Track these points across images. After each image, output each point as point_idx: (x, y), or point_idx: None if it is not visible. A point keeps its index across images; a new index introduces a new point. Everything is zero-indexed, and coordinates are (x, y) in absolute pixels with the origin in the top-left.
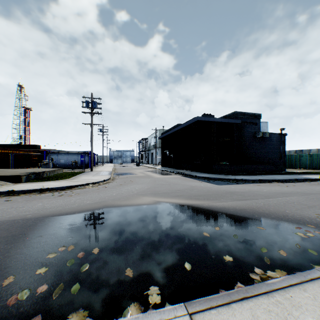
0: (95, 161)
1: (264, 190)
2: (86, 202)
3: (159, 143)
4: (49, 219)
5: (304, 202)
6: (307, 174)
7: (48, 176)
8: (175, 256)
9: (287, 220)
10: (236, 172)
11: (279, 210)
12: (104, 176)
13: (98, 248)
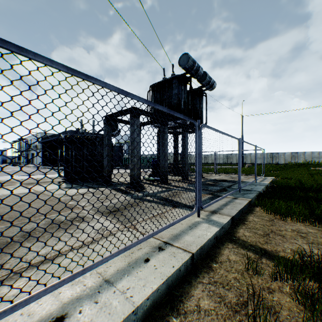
0: None
1: None
2: None
3: (41, 145)
4: None
5: None
6: None
7: None
8: None
9: None
10: None
11: None
12: None
13: None
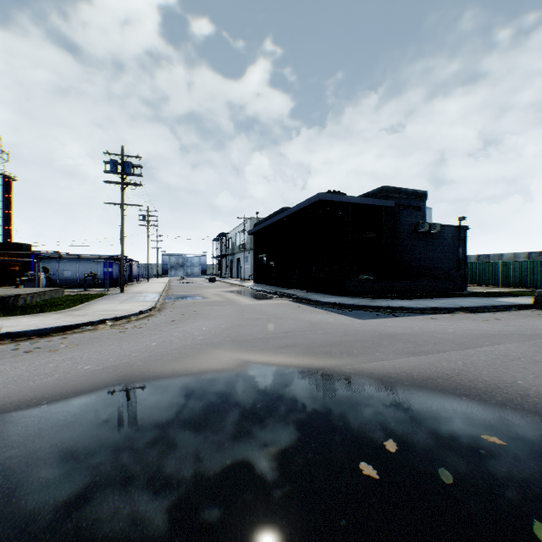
0: (132, 274)
1: (448, 329)
2: (83, 368)
3: (251, 242)
4: None
5: (539, 357)
6: (506, 297)
7: (28, 303)
8: None
9: (537, 410)
10: (386, 293)
11: (502, 379)
12: (144, 302)
13: None
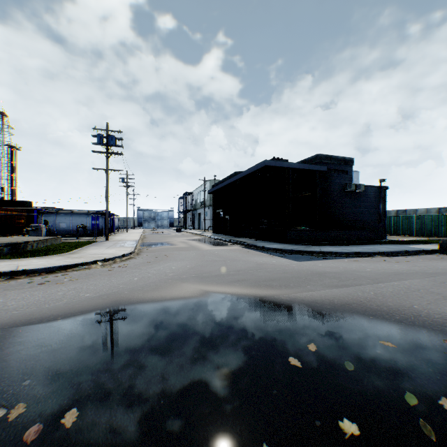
0: (114, 226)
1: (366, 268)
2: (84, 296)
3: (210, 200)
4: (2, 334)
5: (434, 289)
6: (418, 244)
7: (35, 248)
8: (240, 425)
9: (424, 325)
10: (320, 241)
11: (402, 304)
12: (125, 248)
13: (77, 410)
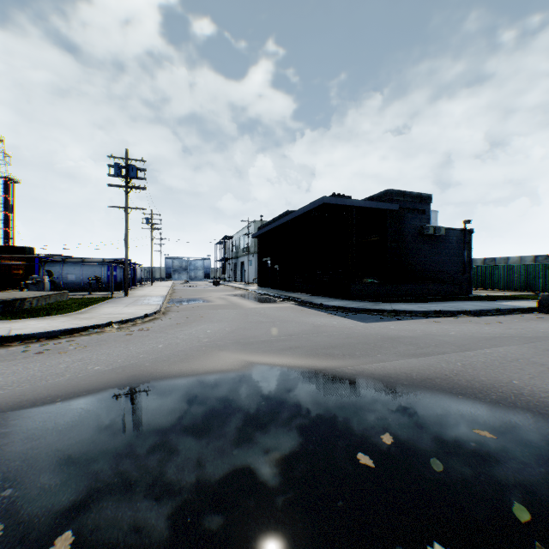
0: (136, 277)
1: (450, 332)
2: (93, 369)
3: (255, 246)
4: None
5: (537, 359)
6: (511, 300)
7: (34, 307)
8: None
9: (528, 407)
10: (390, 296)
11: (498, 379)
12: (149, 306)
13: (72, 534)
